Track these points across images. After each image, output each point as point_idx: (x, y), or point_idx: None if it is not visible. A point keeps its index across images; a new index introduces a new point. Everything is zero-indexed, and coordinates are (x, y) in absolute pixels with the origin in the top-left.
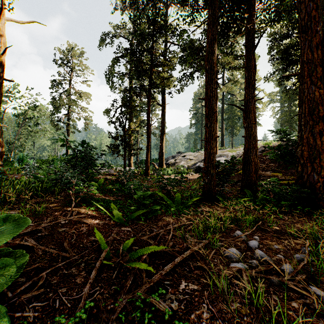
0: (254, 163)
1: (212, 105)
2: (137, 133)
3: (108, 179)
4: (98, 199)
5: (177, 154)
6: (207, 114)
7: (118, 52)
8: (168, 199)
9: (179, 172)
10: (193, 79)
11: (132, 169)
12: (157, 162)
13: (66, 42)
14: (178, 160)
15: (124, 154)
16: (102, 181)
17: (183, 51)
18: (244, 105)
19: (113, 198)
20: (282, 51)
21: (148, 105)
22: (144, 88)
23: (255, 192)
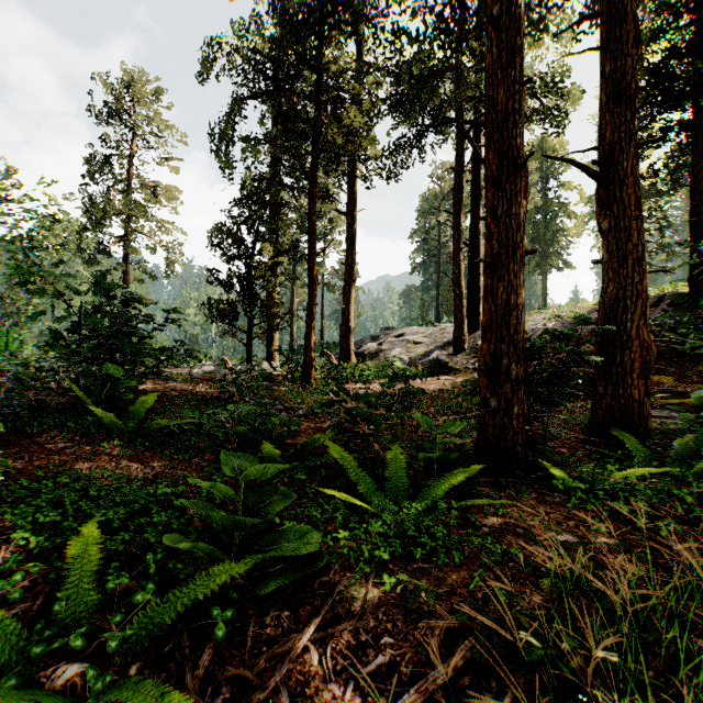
0: (641, 345)
1: (514, 140)
2: (293, 285)
3: (193, 393)
4: (87, 478)
5: (383, 332)
6: (494, 173)
7: (241, 84)
8: (362, 475)
9: (397, 373)
10: (421, 151)
11: (274, 367)
12: (336, 351)
13: (121, 67)
14: (386, 344)
15: (248, 326)
16: (149, 402)
17: (397, 79)
18: (603, 161)
19: (164, 464)
20: (649, 67)
21: (310, 202)
22: (299, 159)
23: (644, 437)
